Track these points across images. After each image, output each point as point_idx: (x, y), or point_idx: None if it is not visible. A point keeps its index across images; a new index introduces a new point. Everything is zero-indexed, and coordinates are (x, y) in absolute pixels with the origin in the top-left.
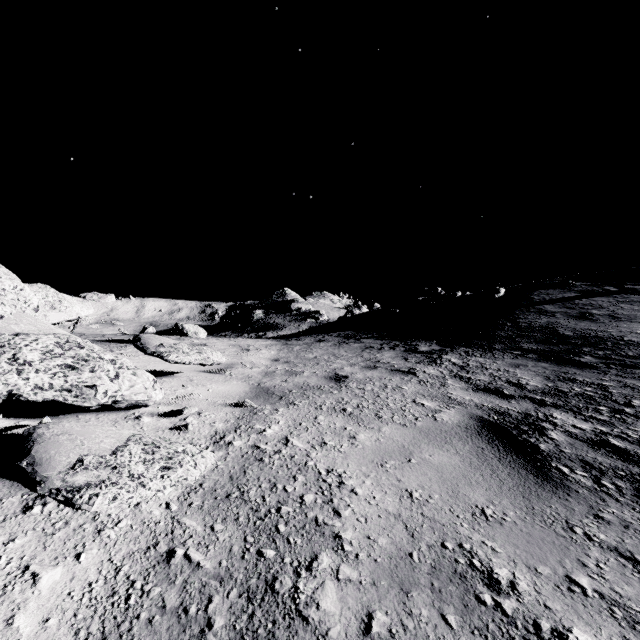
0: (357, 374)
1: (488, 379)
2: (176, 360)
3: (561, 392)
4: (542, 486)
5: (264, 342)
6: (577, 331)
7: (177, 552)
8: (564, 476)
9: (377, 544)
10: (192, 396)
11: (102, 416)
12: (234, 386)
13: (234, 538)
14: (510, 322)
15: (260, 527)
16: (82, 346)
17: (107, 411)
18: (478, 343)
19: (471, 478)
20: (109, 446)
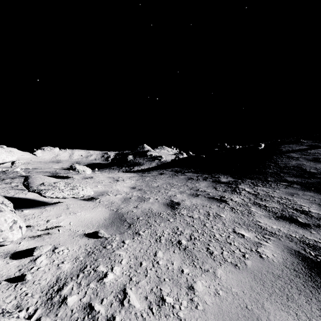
0: (186, 201)
1: (279, 206)
2: (51, 196)
3: None
4: None
5: (129, 175)
6: (318, 169)
7: None
8: None
9: None
10: (59, 226)
11: None
12: (98, 213)
13: None
14: (273, 163)
15: None
16: None
17: None
18: (257, 176)
19: None
20: None
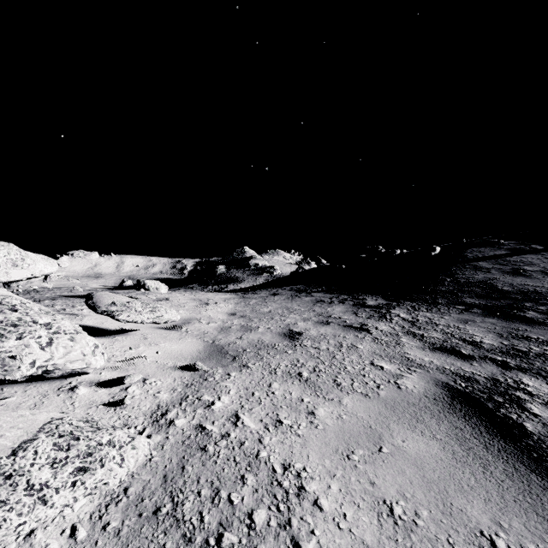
0: (311, 330)
1: (441, 336)
2: (127, 319)
3: (520, 352)
4: None
5: (223, 296)
6: (515, 286)
7: None
8: None
9: None
10: (141, 358)
11: (31, 388)
12: (188, 344)
13: None
14: (449, 277)
15: None
16: (15, 308)
17: (40, 380)
18: (422, 297)
19: (461, 479)
20: (10, 442)
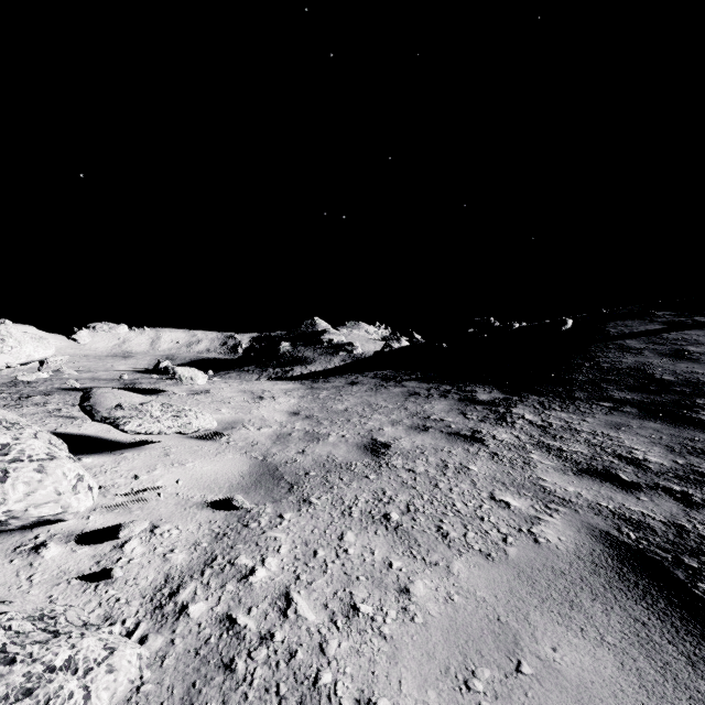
0: (402, 440)
1: (587, 451)
2: (138, 430)
3: None
4: None
5: (284, 385)
6: (679, 375)
7: None
8: None
9: None
10: (156, 488)
11: None
12: (227, 463)
13: None
14: (588, 362)
15: None
16: None
17: None
18: (552, 390)
19: None
20: None
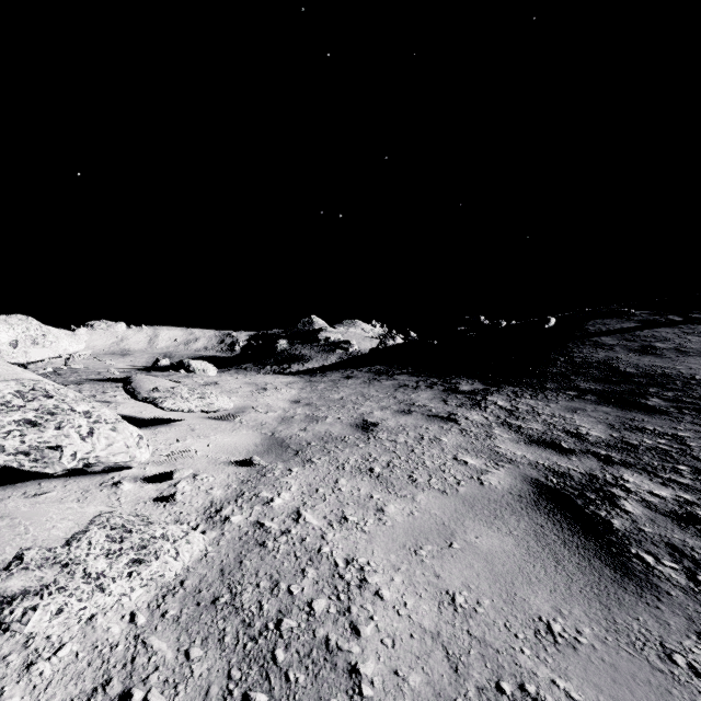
0: (388, 421)
1: (542, 428)
2: (172, 407)
3: (630, 445)
4: (623, 585)
5: (285, 379)
6: (640, 368)
7: (133, 696)
8: (649, 569)
9: (408, 685)
10: (190, 452)
11: (71, 483)
12: (243, 437)
13: (214, 672)
14: (563, 357)
15: (251, 653)
16: (50, 395)
17: (79, 475)
18: (527, 381)
19: (530, 572)
20: (63, 533)
